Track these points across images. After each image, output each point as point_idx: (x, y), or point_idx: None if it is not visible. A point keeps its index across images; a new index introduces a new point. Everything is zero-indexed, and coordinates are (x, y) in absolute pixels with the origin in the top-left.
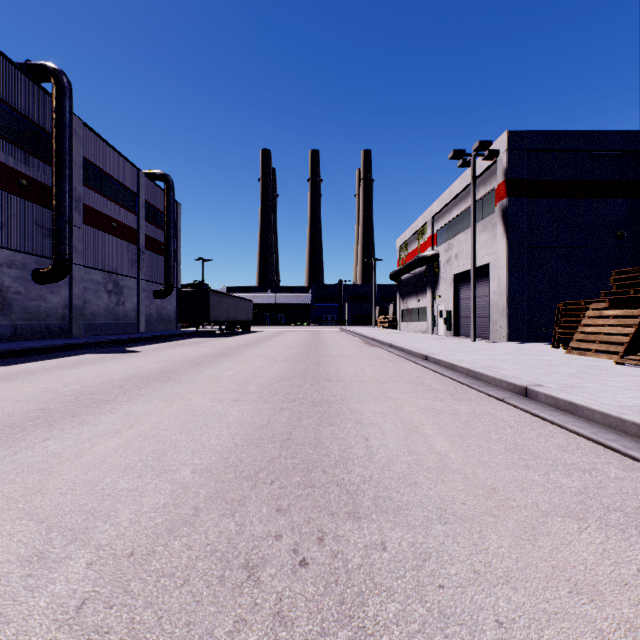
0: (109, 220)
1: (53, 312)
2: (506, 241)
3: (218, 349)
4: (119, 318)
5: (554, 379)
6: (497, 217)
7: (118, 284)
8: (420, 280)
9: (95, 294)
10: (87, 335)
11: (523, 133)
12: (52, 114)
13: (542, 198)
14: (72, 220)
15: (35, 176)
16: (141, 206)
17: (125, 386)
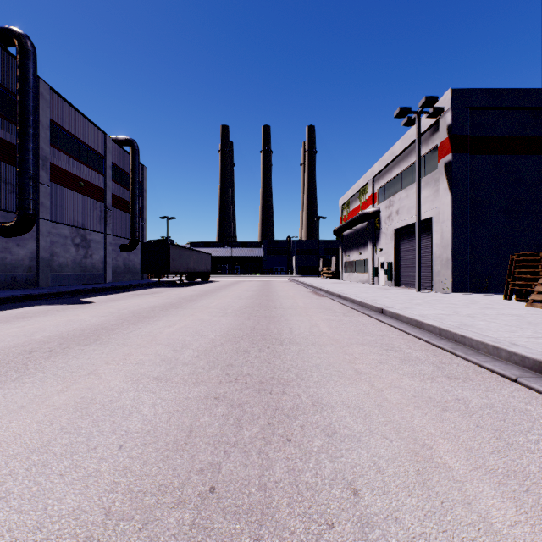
0: (77, 179)
1: (19, 264)
2: (450, 195)
3: (171, 300)
4: (87, 269)
5: None
6: (440, 173)
7: (86, 238)
8: (361, 235)
9: (62, 247)
10: (54, 285)
11: (467, 91)
12: (16, 75)
13: (484, 154)
14: (36, 176)
15: (0, 135)
16: (108, 167)
17: (35, 352)
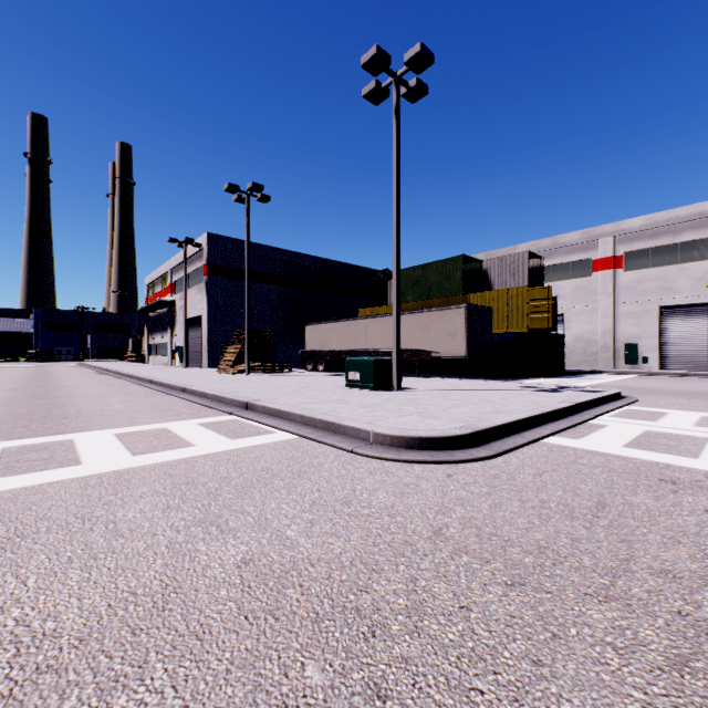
0: None
1: None
2: (208, 303)
3: None
4: None
5: (171, 378)
6: (204, 286)
7: None
8: (164, 319)
9: None
10: None
11: (218, 236)
12: None
13: (231, 278)
14: None
15: None
16: None
17: None
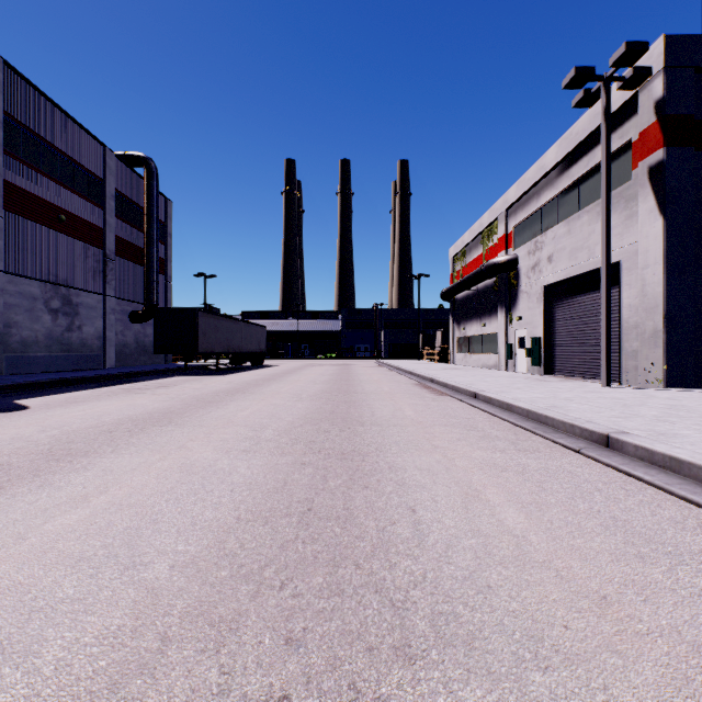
0: (54, 210)
1: None
2: (662, 220)
3: (175, 402)
4: (72, 348)
5: None
6: (640, 184)
7: (70, 301)
8: (486, 297)
9: (28, 314)
10: (13, 373)
11: (691, 39)
12: None
13: None
14: None
15: None
16: (109, 197)
17: None
